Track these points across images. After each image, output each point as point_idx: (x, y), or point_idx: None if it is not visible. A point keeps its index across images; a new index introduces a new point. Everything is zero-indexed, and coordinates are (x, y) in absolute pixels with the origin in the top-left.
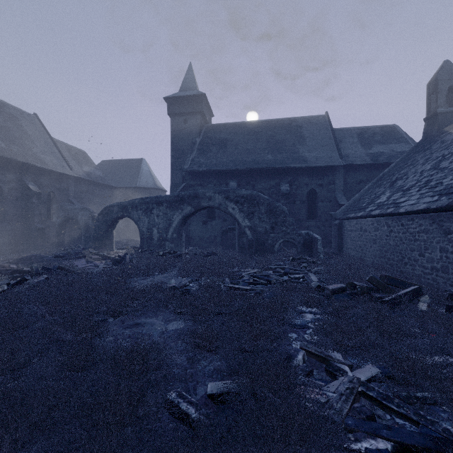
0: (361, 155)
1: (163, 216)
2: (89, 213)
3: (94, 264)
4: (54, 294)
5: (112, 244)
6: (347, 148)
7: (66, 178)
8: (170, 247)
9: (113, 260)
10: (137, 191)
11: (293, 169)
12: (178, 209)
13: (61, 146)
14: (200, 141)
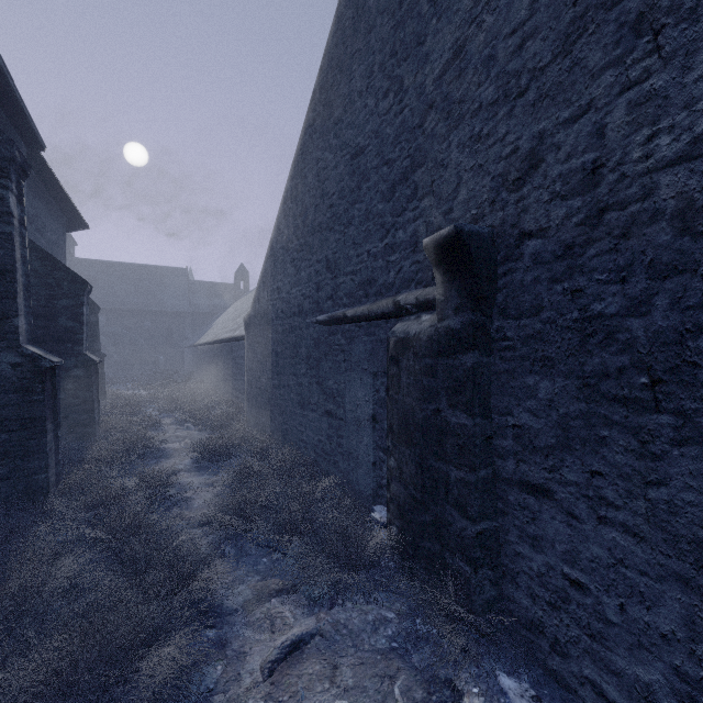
0: (205, 305)
1: None
2: None
3: None
4: None
5: None
6: (197, 299)
7: None
8: None
9: None
10: None
11: (155, 311)
12: None
13: None
14: None
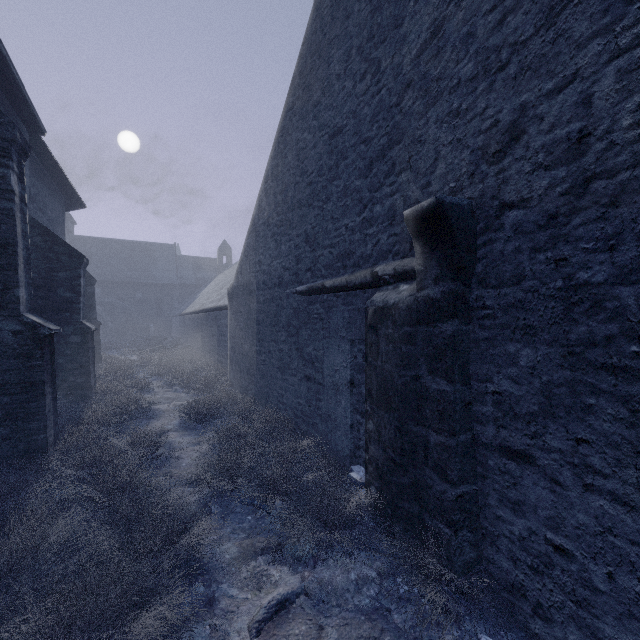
0: (191, 278)
1: None
2: None
3: None
4: None
5: None
6: (184, 272)
7: None
8: None
9: None
10: None
11: (146, 283)
12: None
13: None
14: None
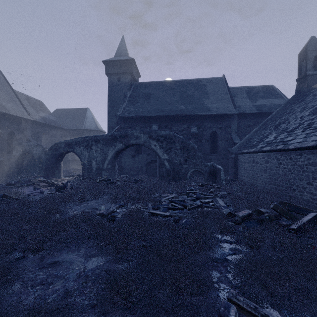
0: (249, 106)
1: (100, 151)
2: (42, 148)
3: (40, 190)
4: None
5: (60, 173)
6: (239, 101)
7: (24, 121)
8: (106, 175)
9: (57, 187)
10: (83, 132)
11: (200, 116)
12: (112, 146)
13: (22, 97)
14: (130, 95)
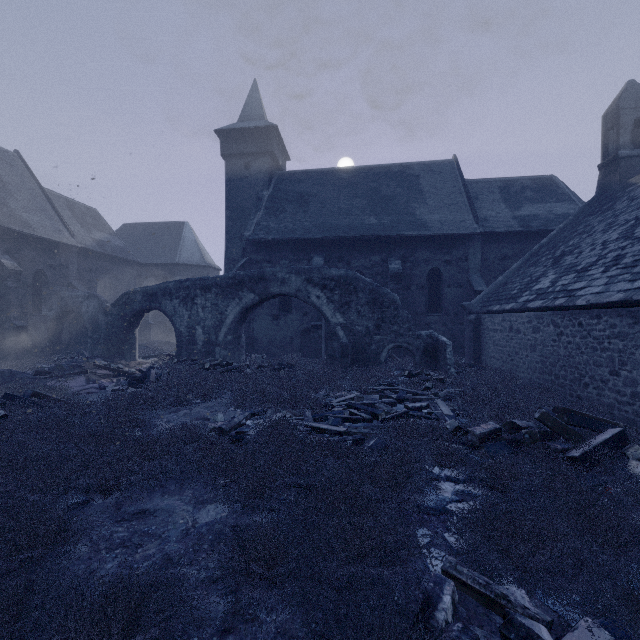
0: (506, 218)
1: (211, 308)
2: (99, 303)
3: (99, 384)
4: (3, 450)
5: (134, 350)
6: (485, 209)
7: (63, 250)
8: (223, 355)
9: (130, 378)
10: (176, 269)
11: (407, 238)
12: (235, 298)
13: (59, 201)
14: (269, 196)
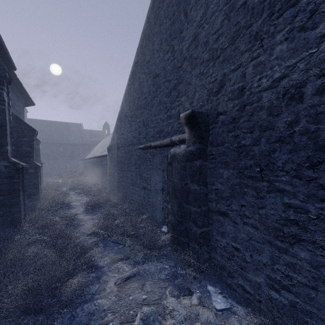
0: (89, 141)
1: None
2: None
3: None
4: None
5: None
6: (85, 138)
7: None
8: None
9: None
10: None
11: (65, 143)
12: None
13: None
14: None
